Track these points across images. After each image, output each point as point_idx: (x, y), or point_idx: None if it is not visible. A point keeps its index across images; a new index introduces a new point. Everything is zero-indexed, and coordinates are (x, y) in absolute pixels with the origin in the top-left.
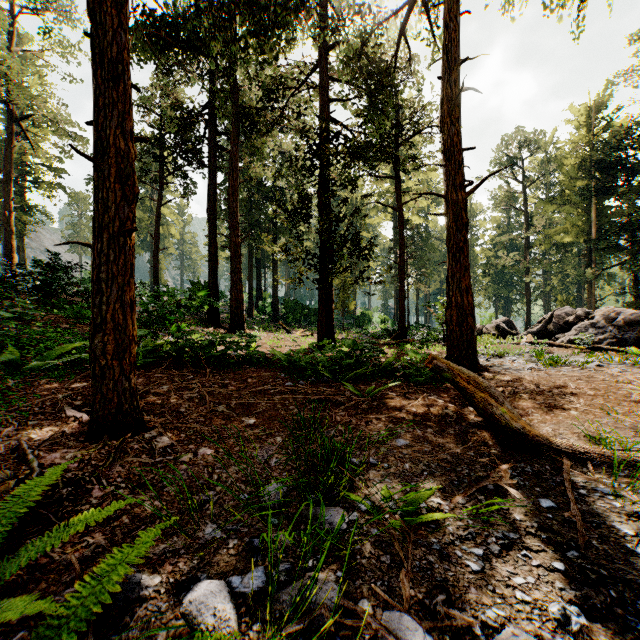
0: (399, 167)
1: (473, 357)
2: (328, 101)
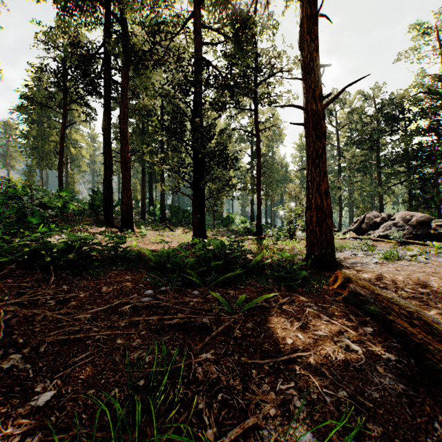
0: (256, 102)
1: (332, 255)
2: (201, 44)
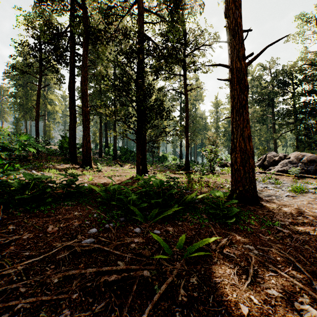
0: (185, 69)
1: (254, 190)
2: (143, 23)
